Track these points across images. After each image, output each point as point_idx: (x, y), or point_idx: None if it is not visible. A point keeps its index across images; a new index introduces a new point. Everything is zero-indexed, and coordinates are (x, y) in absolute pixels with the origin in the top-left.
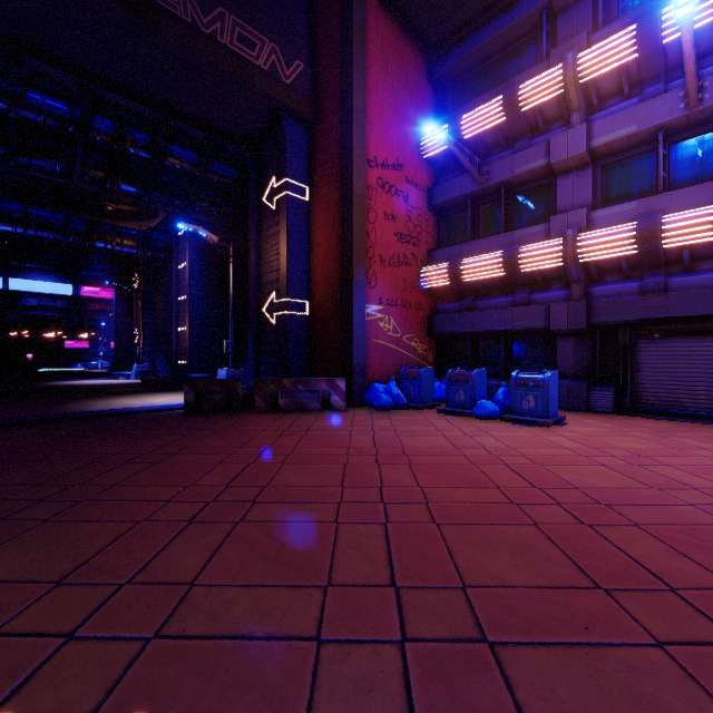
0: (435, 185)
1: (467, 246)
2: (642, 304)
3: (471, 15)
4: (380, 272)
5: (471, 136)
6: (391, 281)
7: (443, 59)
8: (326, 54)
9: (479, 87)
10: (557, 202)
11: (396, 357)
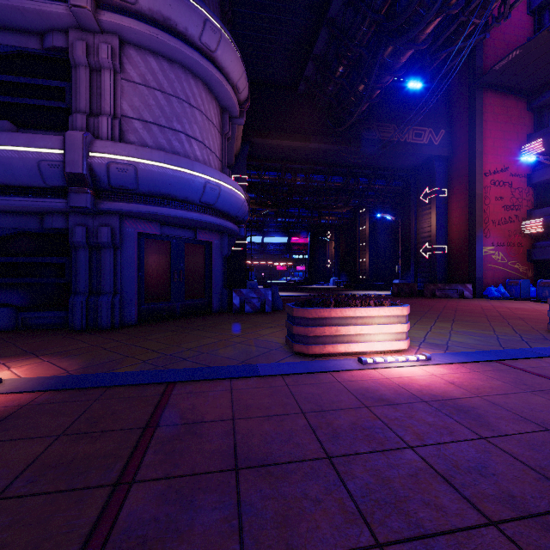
0: (533, 171)
1: None
2: None
3: None
4: (492, 229)
5: None
6: (499, 233)
7: (539, 97)
8: (458, 123)
9: None
10: None
11: (503, 273)
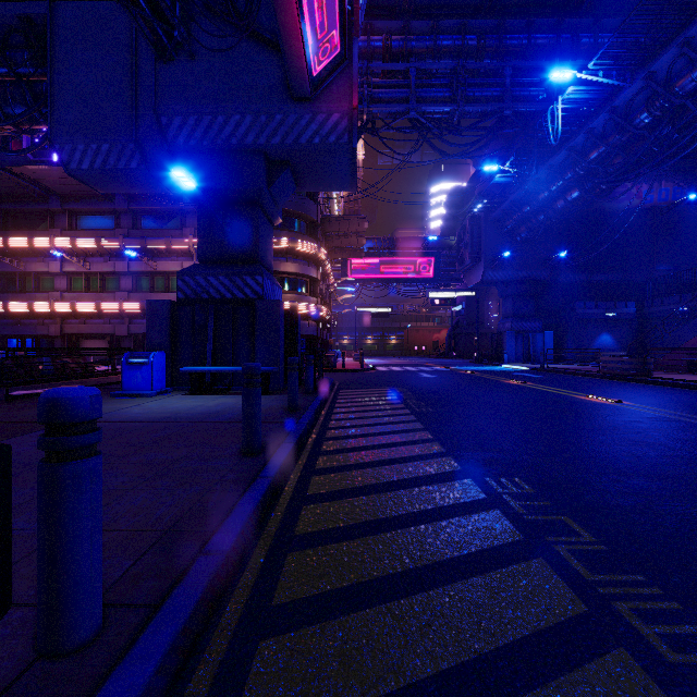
0: (0, 261)
1: (16, 295)
2: (77, 328)
3: (16, 195)
4: None
5: (16, 248)
6: None
7: (4, 204)
8: None
9: (26, 222)
10: (56, 286)
11: None
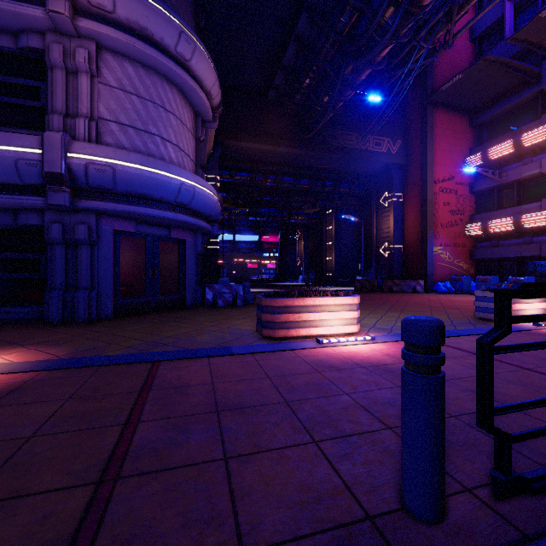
0: (474, 180)
1: (493, 213)
2: None
3: (495, 97)
4: (441, 231)
5: (495, 158)
6: (447, 234)
7: (479, 116)
8: (412, 135)
9: (503, 127)
10: None
11: (449, 271)
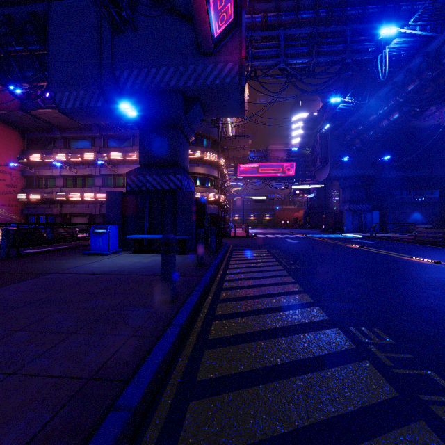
0: (25, 169)
1: (34, 190)
2: (69, 210)
3: (33, 128)
4: None
5: (34, 161)
6: (3, 198)
7: (27, 134)
8: None
9: (39, 145)
10: (57, 184)
11: (6, 220)
